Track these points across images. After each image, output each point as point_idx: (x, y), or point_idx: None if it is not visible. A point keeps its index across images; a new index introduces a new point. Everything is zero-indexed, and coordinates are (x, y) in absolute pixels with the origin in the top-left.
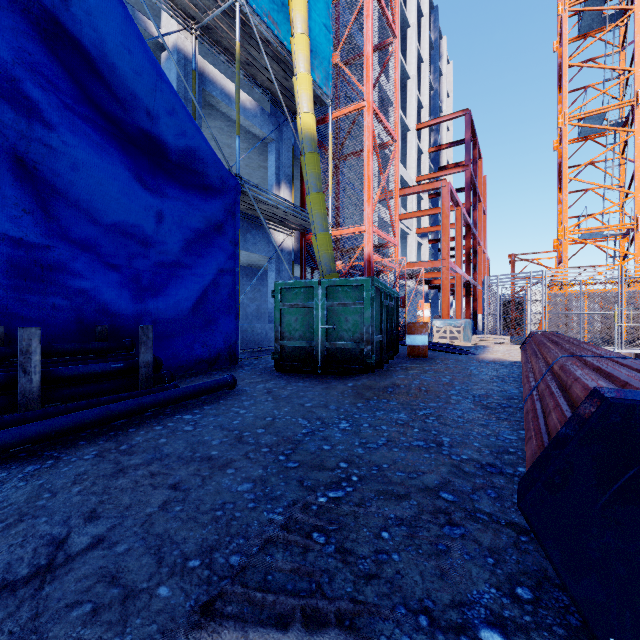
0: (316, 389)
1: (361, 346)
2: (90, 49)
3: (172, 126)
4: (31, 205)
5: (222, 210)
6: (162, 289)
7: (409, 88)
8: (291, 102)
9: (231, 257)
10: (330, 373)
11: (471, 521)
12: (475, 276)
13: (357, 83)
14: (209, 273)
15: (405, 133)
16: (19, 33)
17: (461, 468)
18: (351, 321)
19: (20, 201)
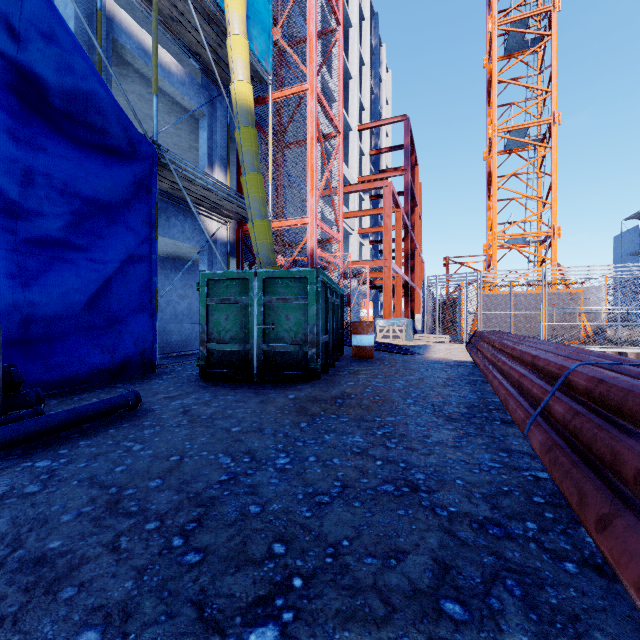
0: (249, 404)
1: (305, 349)
2: None
3: (52, 56)
4: None
5: (133, 181)
6: (38, 276)
7: (351, 88)
8: (226, 74)
9: (146, 241)
10: (268, 381)
11: None
12: (413, 277)
13: (300, 64)
14: (113, 259)
15: (347, 132)
16: None
17: (455, 533)
18: (293, 319)
19: None
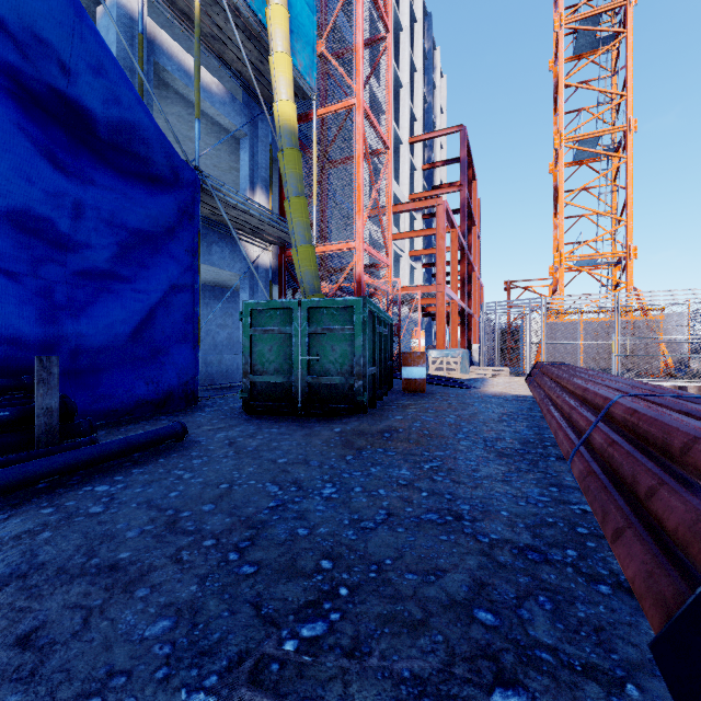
0: (294, 437)
1: (351, 381)
2: None
3: (100, 89)
4: None
5: (175, 209)
6: (86, 308)
7: (402, 97)
8: (268, 91)
9: (188, 270)
10: (313, 414)
11: (531, 670)
12: (470, 304)
13: (346, 77)
14: (157, 289)
15: (398, 146)
16: None
17: (494, 557)
18: (339, 350)
19: None
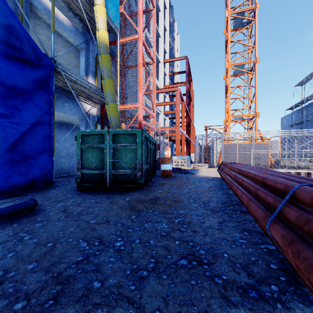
0: (103, 204)
1: (135, 172)
2: None
3: None
4: None
5: (38, 79)
6: None
7: (160, 41)
8: (94, 27)
9: (47, 113)
10: (115, 190)
11: None
12: (190, 136)
13: (134, 25)
14: (26, 122)
15: (158, 63)
16: None
17: (229, 299)
18: (129, 156)
19: None
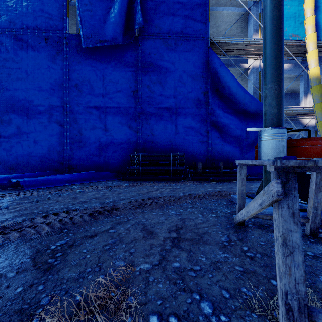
0: None
1: None
2: (229, 95)
3: (250, 105)
4: (218, 136)
5: None
6: (247, 152)
7: None
8: None
9: None
10: None
11: None
12: None
13: None
14: None
15: None
16: (216, 100)
17: None
18: None
19: (216, 136)
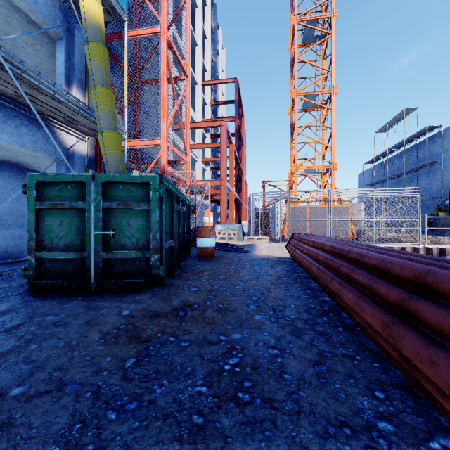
0: (68, 329)
1: (147, 255)
2: None
3: None
4: None
5: None
6: None
7: (197, 53)
8: None
9: None
10: (108, 289)
11: None
12: (240, 195)
13: (153, 9)
14: None
15: (194, 86)
16: None
17: None
18: (135, 225)
19: None
